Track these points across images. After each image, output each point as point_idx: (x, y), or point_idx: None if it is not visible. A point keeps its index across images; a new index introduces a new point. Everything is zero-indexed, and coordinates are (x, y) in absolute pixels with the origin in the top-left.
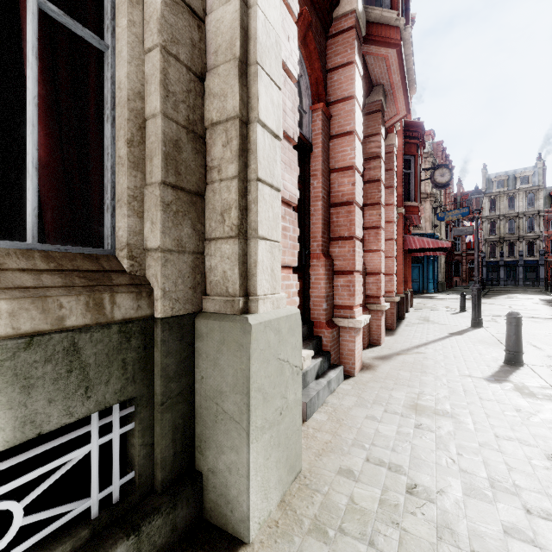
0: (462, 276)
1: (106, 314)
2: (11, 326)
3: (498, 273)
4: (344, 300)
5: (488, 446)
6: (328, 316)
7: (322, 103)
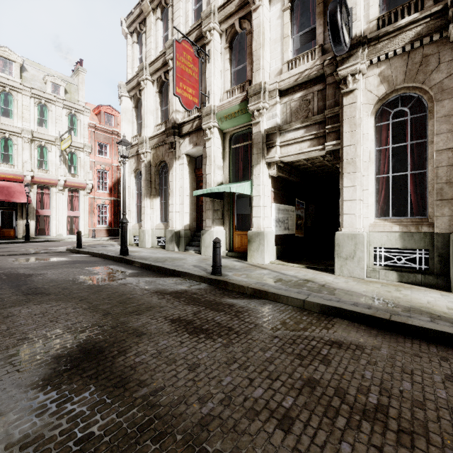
0: None
1: (419, 230)
2: (401, 230)
3: None
4: None
5: None
6: None
7: None
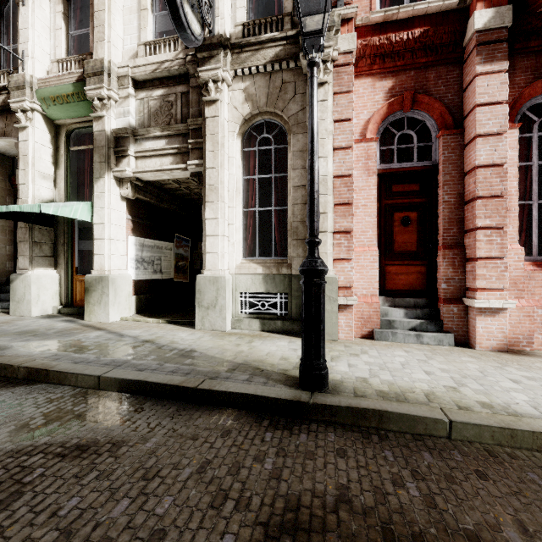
0: None
1: (280, 272)
2: (265, 272)
3: None
4: (470, 283)
5: (429, 373)
6: (450, 295)
7: (440, 132)
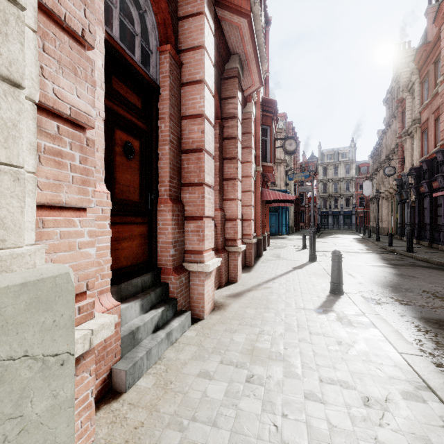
0: (306, 222)
1: None
2: None
3: (328, 220)
4: (194, 245)
5: (313, 396)
6: (176, 262)
7: (169, 44)
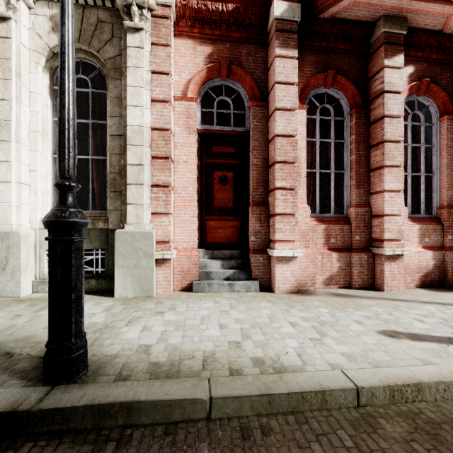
0: None
1: (96, 226)
2: None
3: None
4: (272, 236)
5: (223, 326)
6: (258, 246)
7: (250, 102)
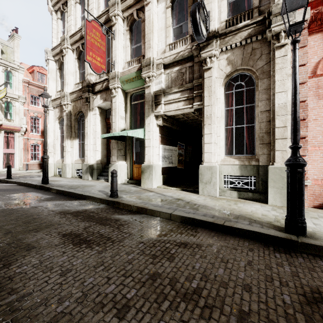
0: None
1: (250, 163)
2: (240, 164)
3: None
4: None
5: None
6: None
7: None
